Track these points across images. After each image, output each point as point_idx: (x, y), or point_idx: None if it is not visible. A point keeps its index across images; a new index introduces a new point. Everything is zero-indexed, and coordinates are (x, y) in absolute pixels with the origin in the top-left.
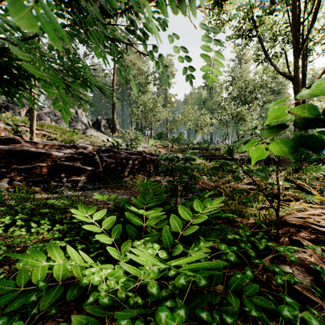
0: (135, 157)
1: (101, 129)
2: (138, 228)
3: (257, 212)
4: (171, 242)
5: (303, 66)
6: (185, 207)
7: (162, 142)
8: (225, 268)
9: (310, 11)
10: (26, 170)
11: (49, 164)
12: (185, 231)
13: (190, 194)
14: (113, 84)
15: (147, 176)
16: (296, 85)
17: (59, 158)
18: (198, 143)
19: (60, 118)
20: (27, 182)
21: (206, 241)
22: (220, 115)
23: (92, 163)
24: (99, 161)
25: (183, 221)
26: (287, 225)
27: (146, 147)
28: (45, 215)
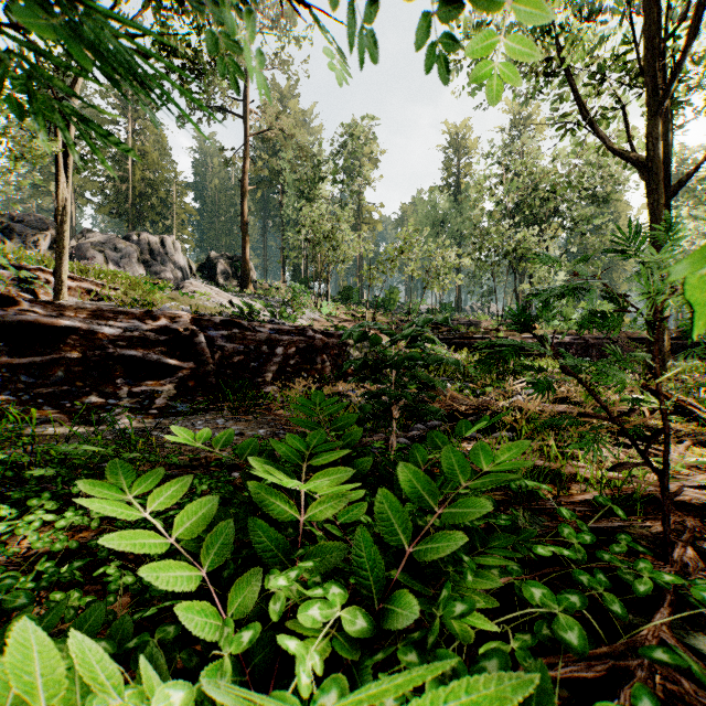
0: (290, 339)
1: (218, 279)
2: (286, 525)
3: (596, 473)
4: (380, 578)
5: (666, 138)
6: (413, 463)
7: (351, 308)
8: (535, 647)
9: (681, 14)
10: (32, 369)
11: (88, 354)
12: (421, 547)
13: (418, 424)
14: (244, 180)
15: (317, 384)
16: (653, 177)
17: (112, 340)
18: (429, 312)
19: (127, 255)
20: (34, 397)
21: (482, 571)
22: (479, 248)
23: (191, 352)
24: (207, 347)
25: (411, 507)
26: (671, 507)
27: (316, 319)
28: (55, 480)
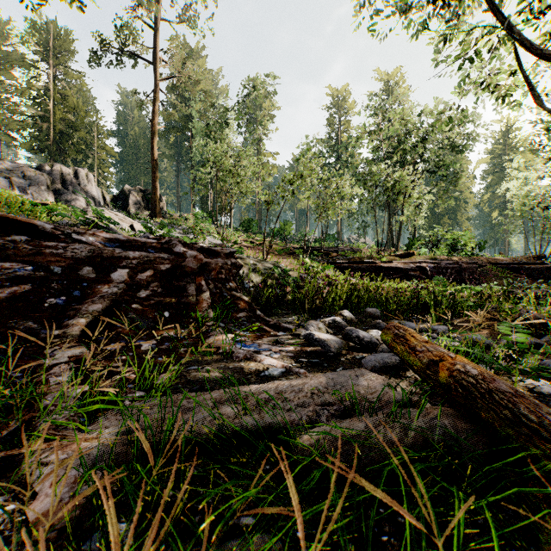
0: (142, 256)
1: (129, 209)
2: None
3: None
4: None
5: None
6: None
7: (250, 237)
8: None
9: None
10: None
11: None
12: None
13: None
14: (153, 120)
15: (185, 329)
16: None
17: None
18: (317, 241)
19: (36, 183)
20: None
21: None
22: (362, 184)
23: None
24: None
25: None
26: None
27: (217, 244)
28: None
